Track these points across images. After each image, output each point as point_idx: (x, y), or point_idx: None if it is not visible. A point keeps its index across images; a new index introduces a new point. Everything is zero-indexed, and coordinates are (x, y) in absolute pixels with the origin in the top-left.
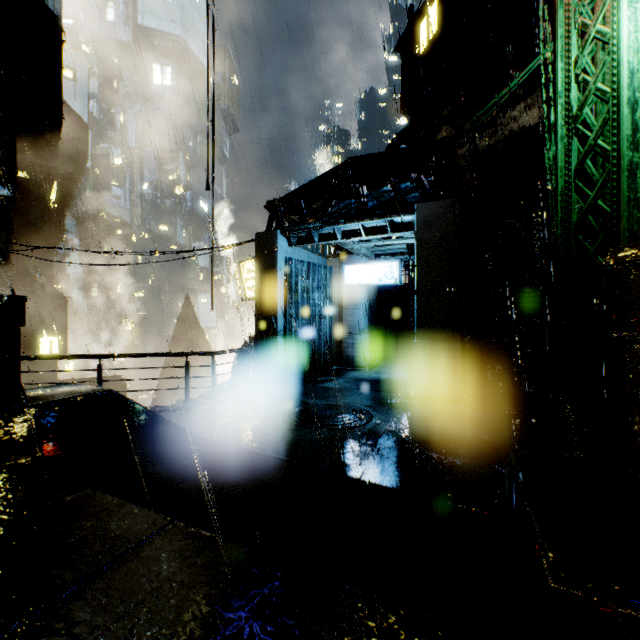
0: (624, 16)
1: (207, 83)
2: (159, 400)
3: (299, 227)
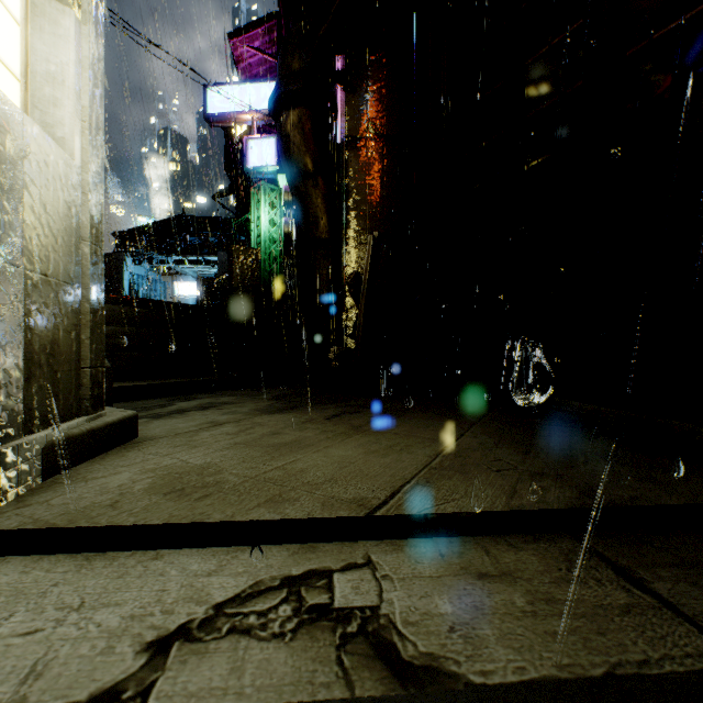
0: (262, 216)
1: None
2: None
3: (142, 253)
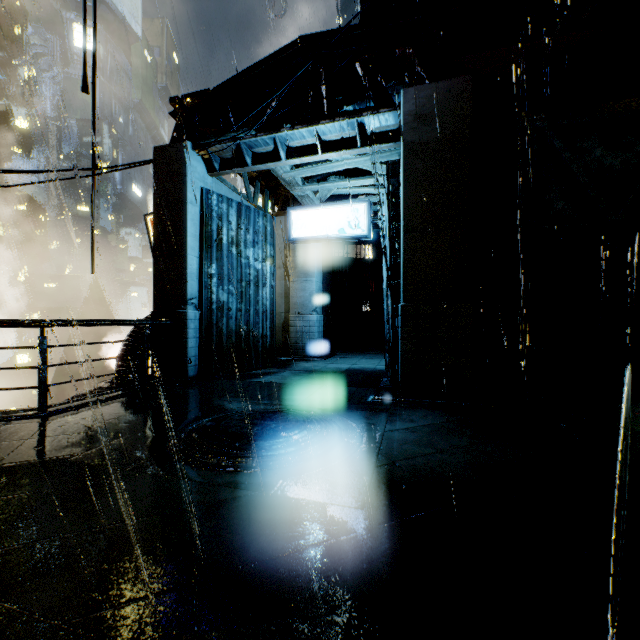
0: None
1: None
2: None
3: (221, 137)
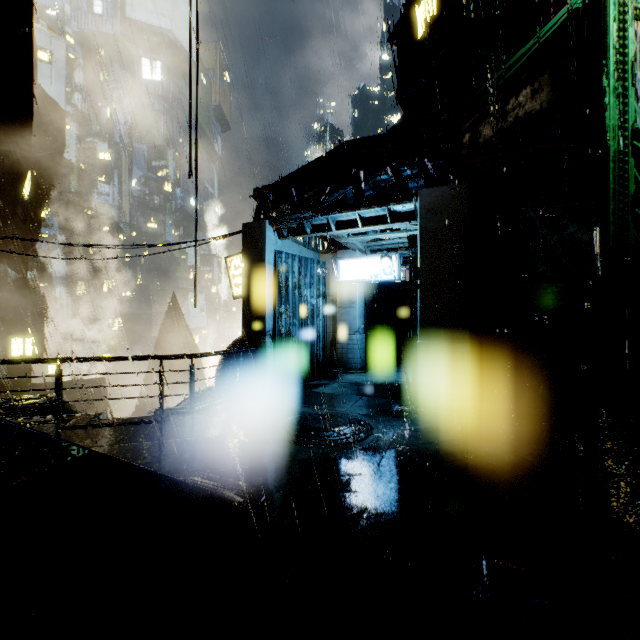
0: None
1: (190, 61)
2: (143, 404)
3: (290, 217)
